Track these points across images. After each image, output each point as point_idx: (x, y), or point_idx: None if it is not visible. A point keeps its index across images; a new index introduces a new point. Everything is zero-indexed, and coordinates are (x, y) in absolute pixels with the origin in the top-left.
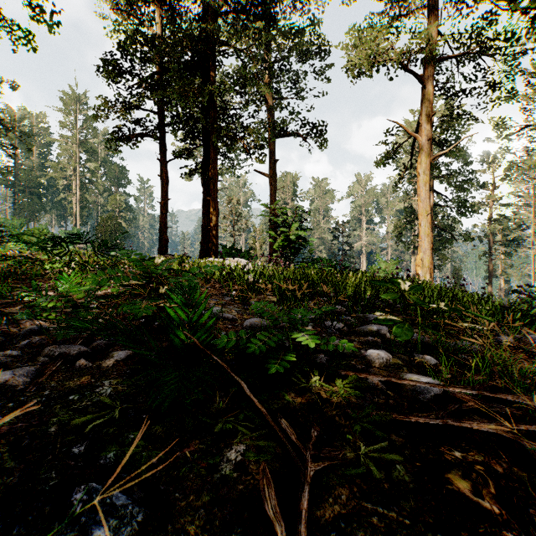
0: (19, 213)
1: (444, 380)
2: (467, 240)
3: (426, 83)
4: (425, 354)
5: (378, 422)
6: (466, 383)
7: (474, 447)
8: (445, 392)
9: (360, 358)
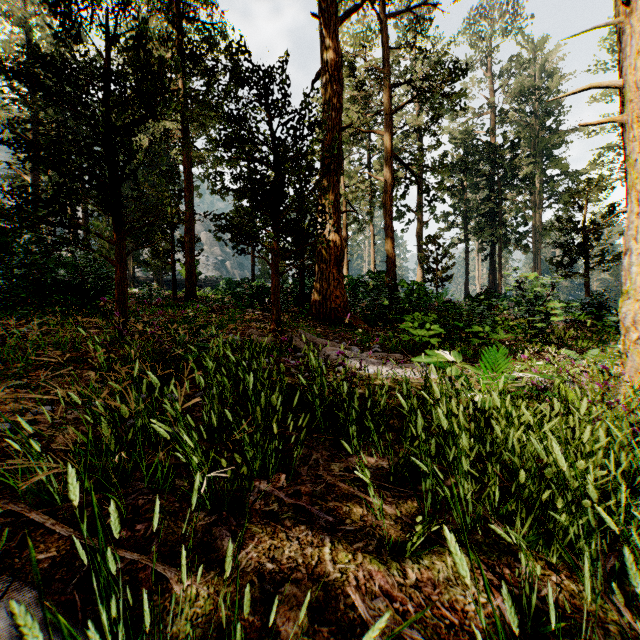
0: None
1: None
2: None
3: None
4: None
5: None
6: None
7: None
8: None
9: None
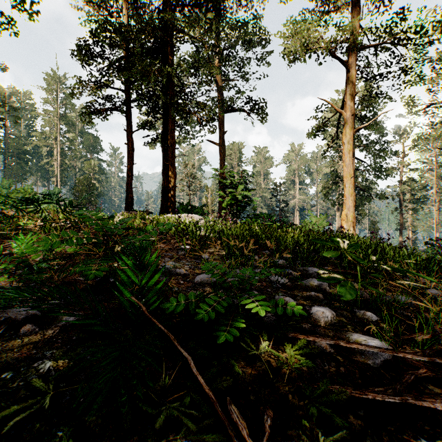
0: (9, 175)
1: (394, 345)
2: (382, 199)
3: (350, 67)
4: (364, 309)
5: (336, 403)
6: (410, 342)
7: (439, 431)
8: (394, 356)
9: (305, 316)
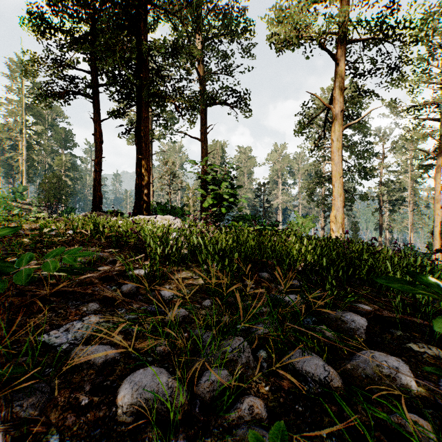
0: None
1: None
2: (365, 200)
3: (339, 60)
4: None
5: None
6: None
7: None
8: None
9: None
